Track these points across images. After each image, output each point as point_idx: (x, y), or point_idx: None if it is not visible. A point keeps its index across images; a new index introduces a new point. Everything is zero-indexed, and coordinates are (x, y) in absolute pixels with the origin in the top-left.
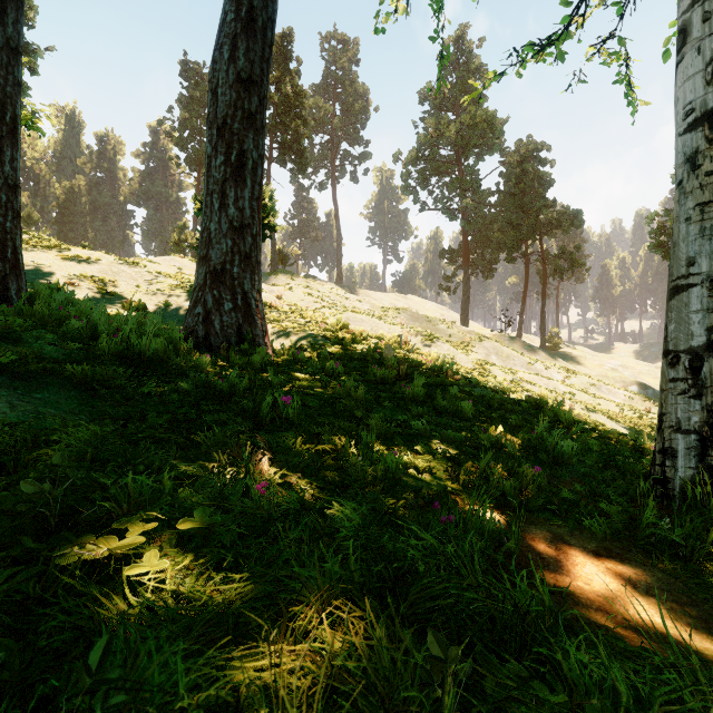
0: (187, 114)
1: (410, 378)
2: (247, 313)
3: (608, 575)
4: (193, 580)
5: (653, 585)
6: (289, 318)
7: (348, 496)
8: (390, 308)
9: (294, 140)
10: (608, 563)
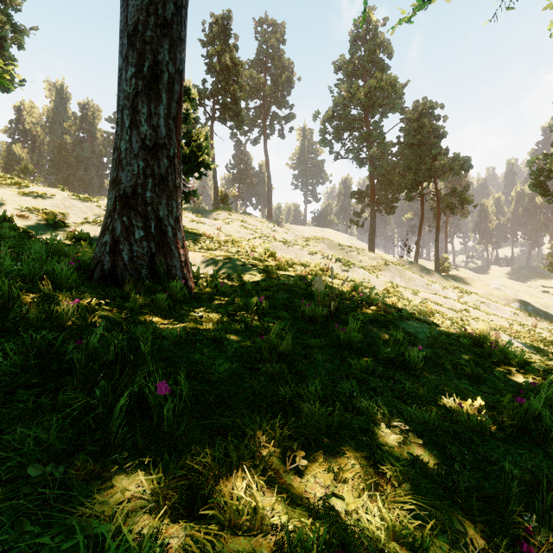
0: None
1: (341, 312)
2: (162, 242)
3: None
4: None
5: None
6: (221, 246)
7: None
8: (311, 238)
9: (233, 102)
10: None
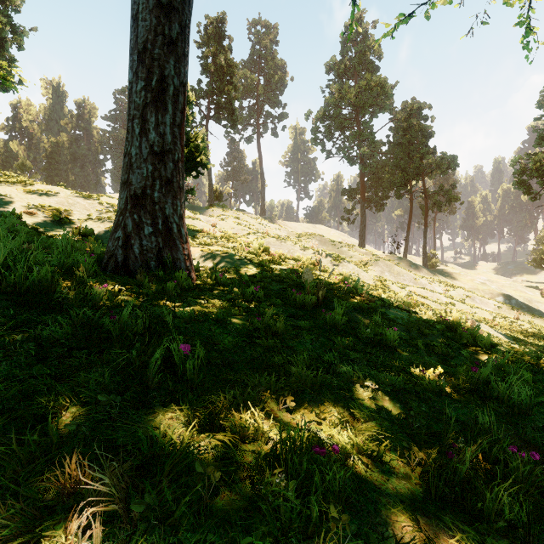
0: None
1: (328, 300)
2: (168, 237)
3: None
4: None
5: None
6: (218, 242)
7: None
8: (303, 234)
9: (227, 102)
10: None
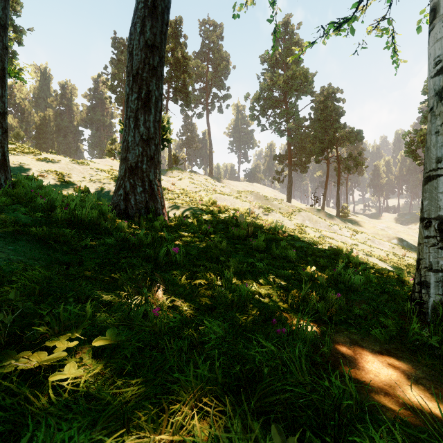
0: (116, 70)
1: (255, 235)
2: (152, 194)
3: (390, 369)
4: (101, 384)
5: (420, 376)
6: (179, 197)
7: (215, 314)
8: (242, 191)
9: (183, 87)
10: (389, 360)
